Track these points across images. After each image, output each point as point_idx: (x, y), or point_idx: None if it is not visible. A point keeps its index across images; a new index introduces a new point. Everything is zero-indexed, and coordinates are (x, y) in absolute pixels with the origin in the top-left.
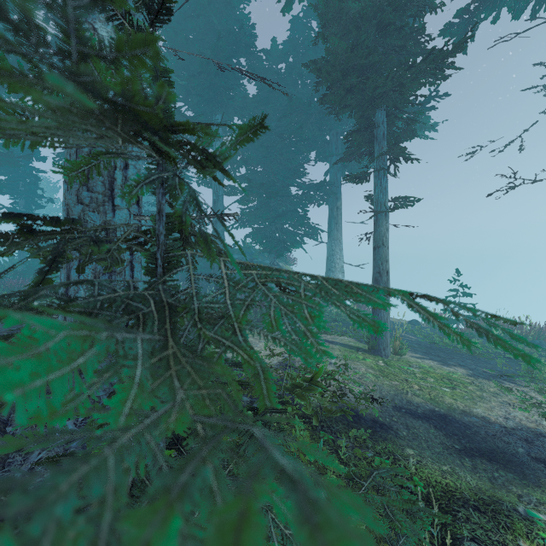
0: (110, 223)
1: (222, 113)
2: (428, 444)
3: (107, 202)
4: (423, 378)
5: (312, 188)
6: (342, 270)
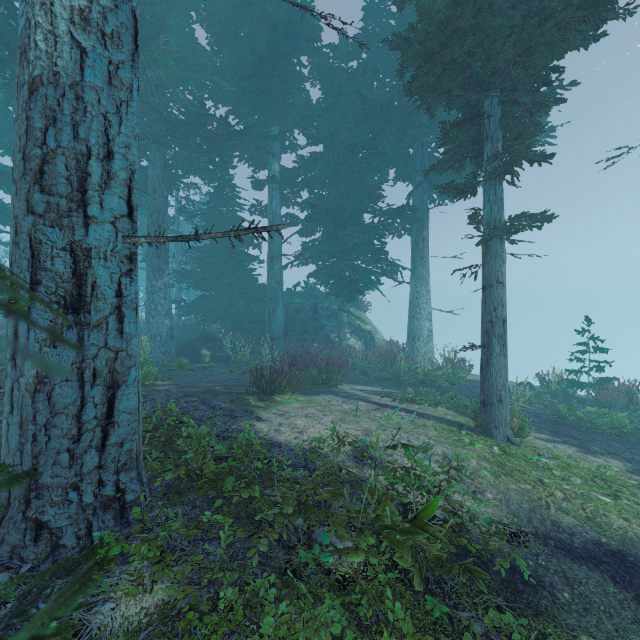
0: (80, 244)
1: (279, 125)
2: (614, 622)
3: (76, 211)
4: (565, 478)
5: (391, 213)
6: (429, 318)
